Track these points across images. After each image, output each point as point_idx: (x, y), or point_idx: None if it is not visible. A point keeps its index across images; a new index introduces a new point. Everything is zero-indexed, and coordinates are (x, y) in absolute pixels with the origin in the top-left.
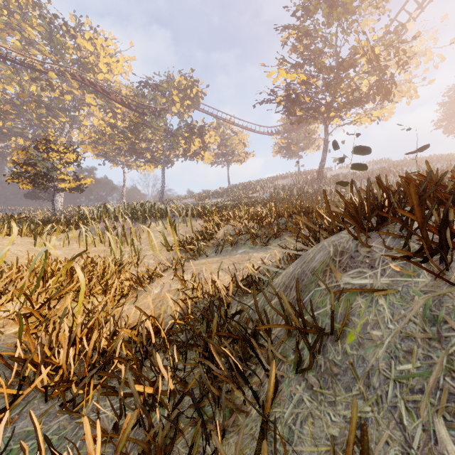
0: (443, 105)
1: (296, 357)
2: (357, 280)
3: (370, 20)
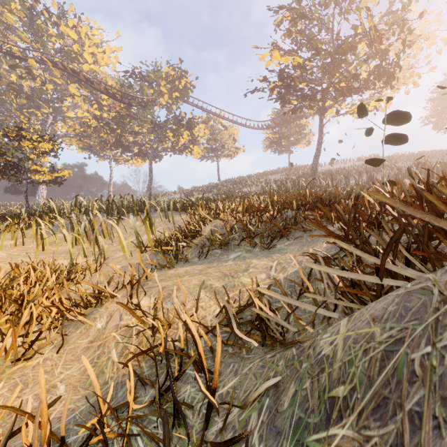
0: (433, 101)
1: None
2: None
3: (370, 1)
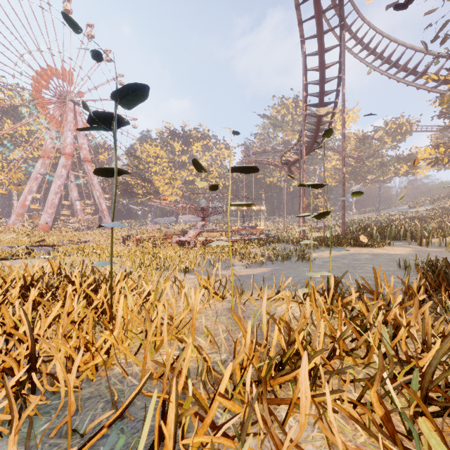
0: None
1: None
2: None
3: None
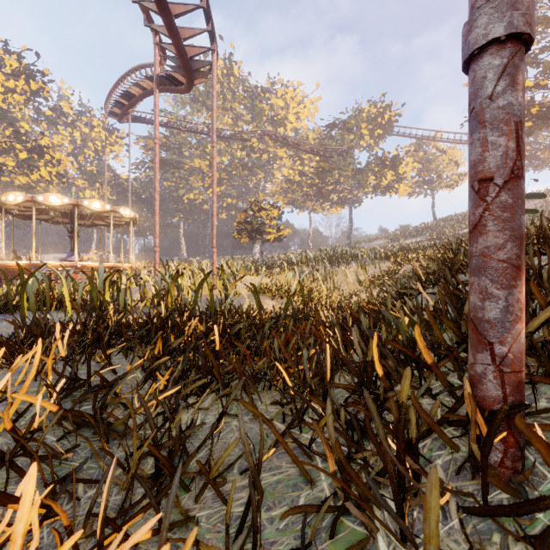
0: None
1: None
2: None
3: None
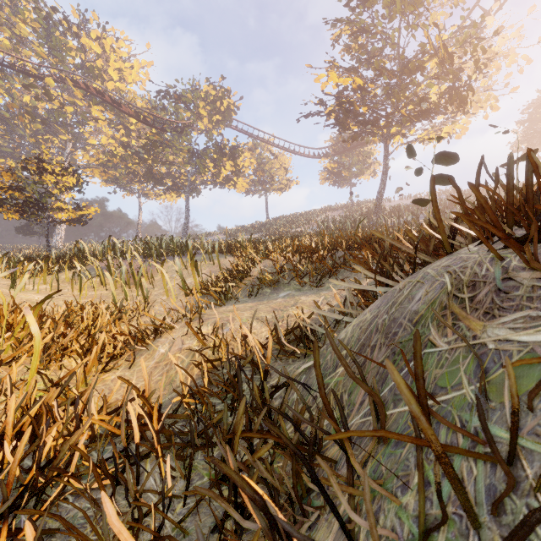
0: (522, 124)
1: (423, 515)
2: (532, 334)
3: (441, 13)
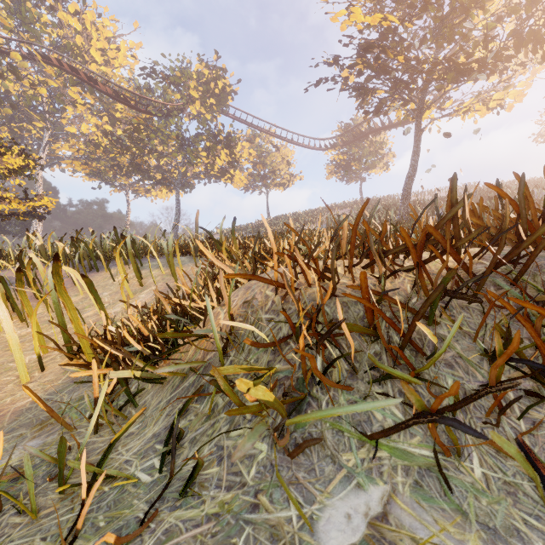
0: None
1: None
2: None
3: None
